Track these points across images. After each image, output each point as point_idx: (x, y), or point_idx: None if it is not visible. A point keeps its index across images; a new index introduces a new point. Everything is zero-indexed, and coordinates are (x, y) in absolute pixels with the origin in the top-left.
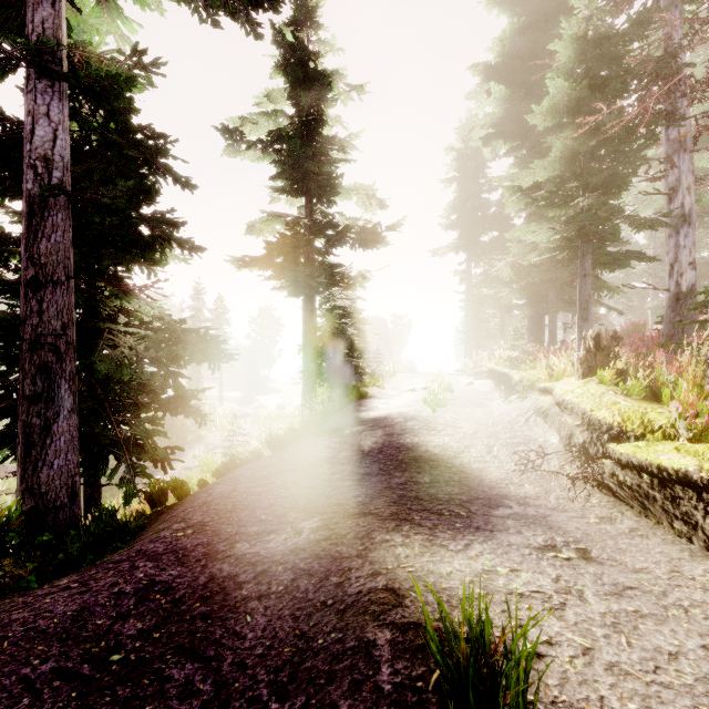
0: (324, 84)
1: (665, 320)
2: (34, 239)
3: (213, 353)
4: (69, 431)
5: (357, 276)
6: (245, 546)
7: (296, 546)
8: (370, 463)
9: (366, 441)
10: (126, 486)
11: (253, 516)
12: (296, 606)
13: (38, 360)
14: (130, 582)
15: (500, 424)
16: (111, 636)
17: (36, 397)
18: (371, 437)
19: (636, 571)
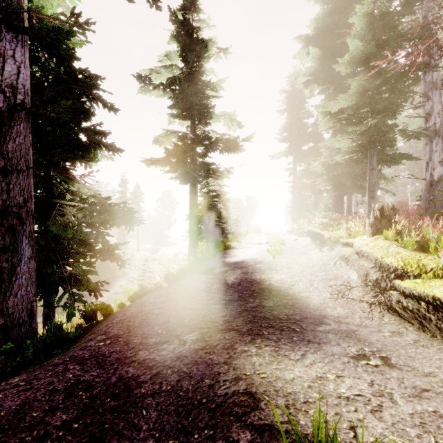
0: (202, 47)
1: (423, 199)
2: (4, 141)
3: (128, 219)
4: (28, 272)
5: (224, 171)
6: (145, 353)
7: (181, 354)
8: (233, 292)
9: (229, 277)
10: (69, 308)
11: (152, 331)
12: (179, 403)
13: (6, 223)
14: (61, 381)
15: (317, 266)
16: (42, 426)
17: (5, 248)
18: (233, 274)
19: (426, 375)
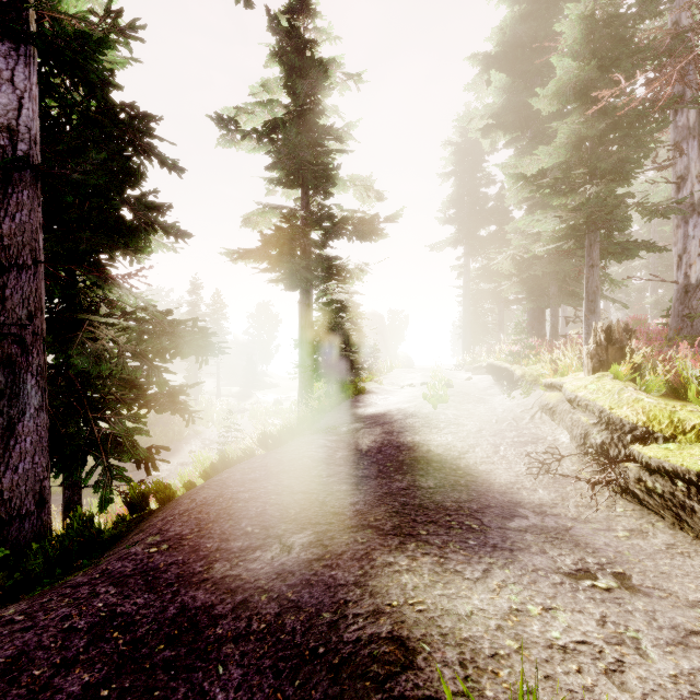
0: (320, 71)
1: (673, 313)
2: None
3: (200, 347)
4: (36, 431)
5: (354, 269)
6: (225, 567)
7: (284, 568)
8: (368, 464)
9: (364, 439)
10: (103, 491)
11: (237, 528)
12: (279, 654)
13: None
14: (85, 614)
15: (504, 422)
16: (47, 694)
17: None
18: (369, 435)
19: (691, 604)
